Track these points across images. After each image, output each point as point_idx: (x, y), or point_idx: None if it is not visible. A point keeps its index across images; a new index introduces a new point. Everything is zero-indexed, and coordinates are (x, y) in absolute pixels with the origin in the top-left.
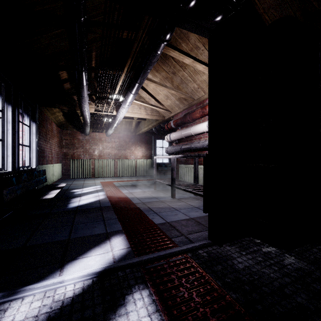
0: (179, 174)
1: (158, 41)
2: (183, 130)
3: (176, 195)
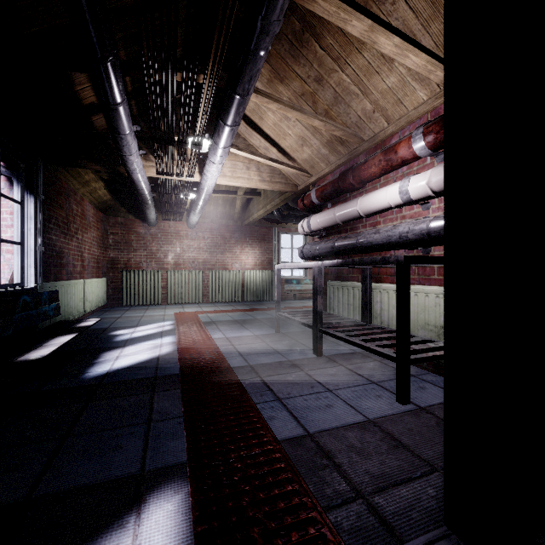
0: (328, 300)
1: None
2: (338, 207)
3: (323, 346)
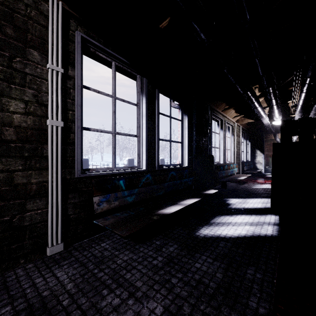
0: None
1: None
2: None
3: None
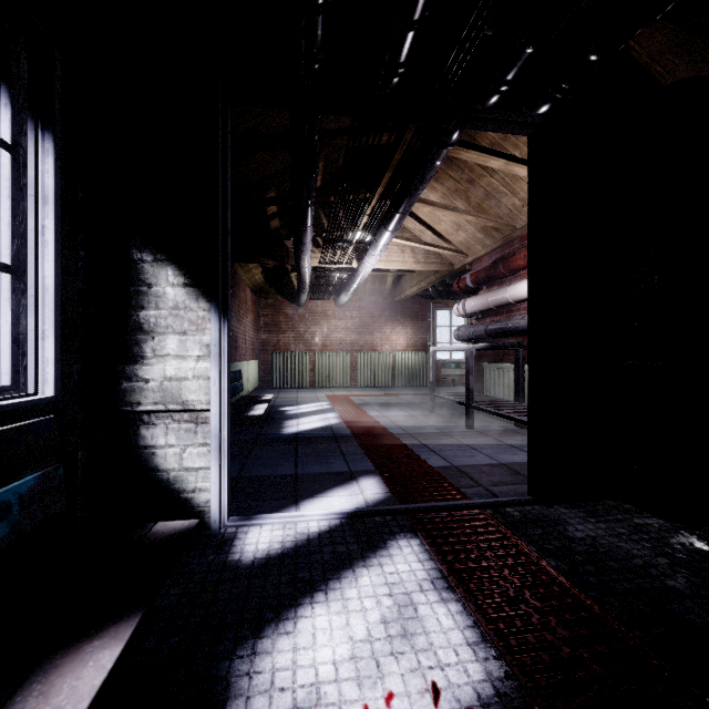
0: (485, 382)
1: (436, 147)
2: (491, 293)
3: (477, 424)
